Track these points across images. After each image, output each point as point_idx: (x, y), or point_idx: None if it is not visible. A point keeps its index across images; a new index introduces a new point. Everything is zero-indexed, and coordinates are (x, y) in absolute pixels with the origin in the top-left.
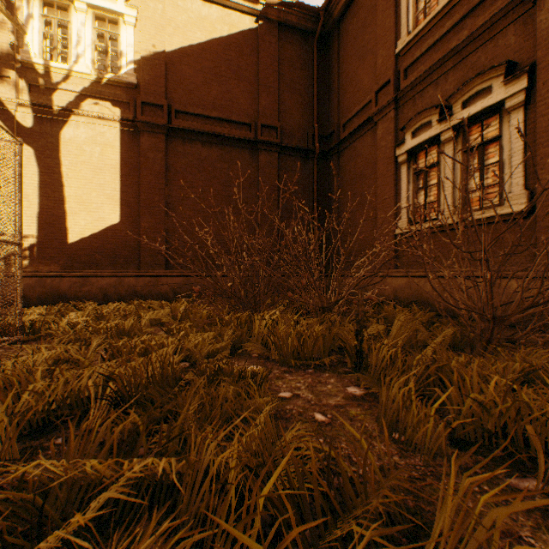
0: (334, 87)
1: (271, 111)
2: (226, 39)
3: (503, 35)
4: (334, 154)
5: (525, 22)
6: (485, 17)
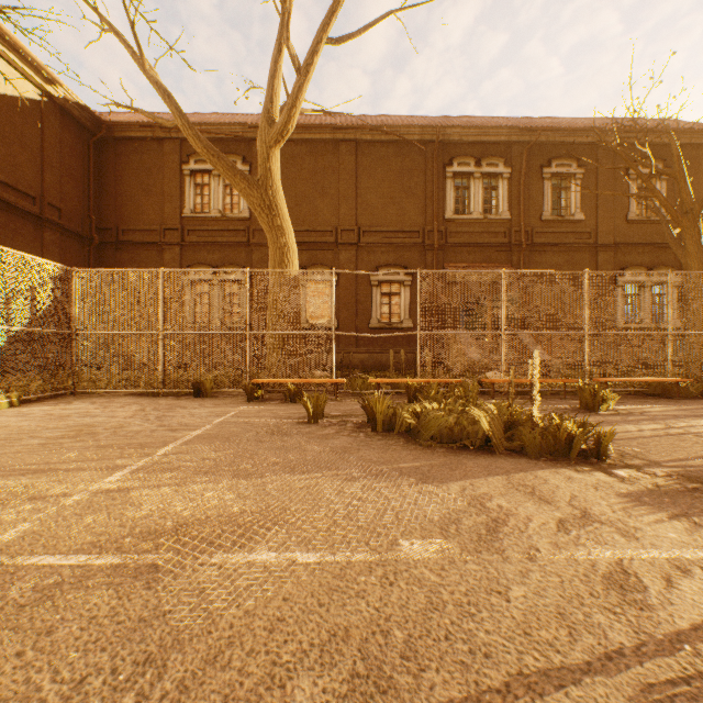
0: (111, 190)
1: (56, 190)
2: (12, 100)
3: (241, 252)
4: (112, 249)
5: (249, 253)
6: (235, 240)
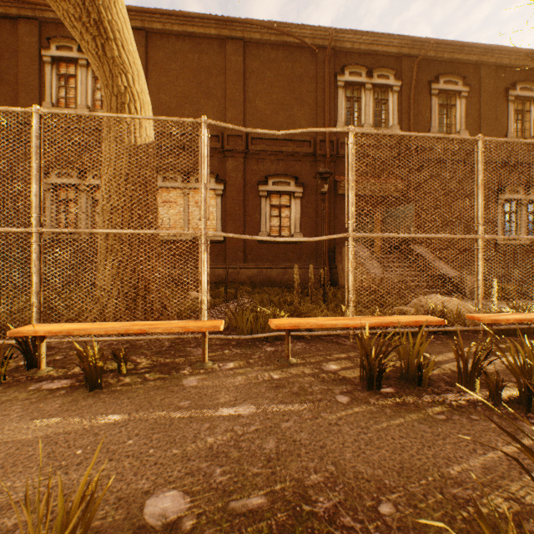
0: None
1: None
2: None
3: None
4: None
5: None
6: None
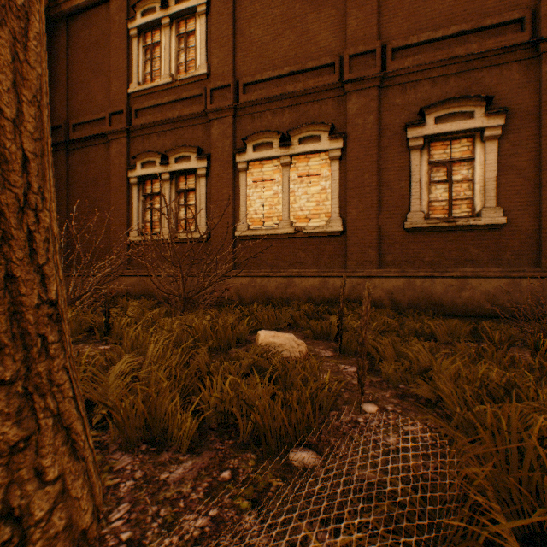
0: (62, 80)
1: None
2: None
3: (197, 128)
4: (63, 150)
5: (207, 128)
6: (188, 111)
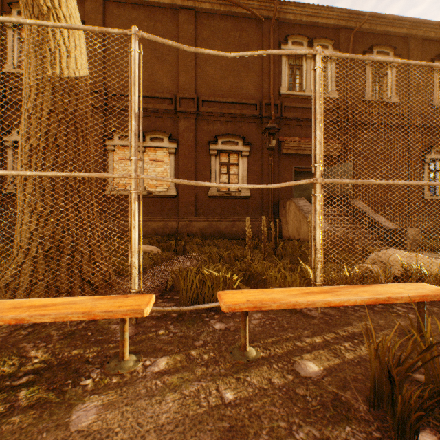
0: None
1: None
2: None
3: None
4: None
5: None
6: None
